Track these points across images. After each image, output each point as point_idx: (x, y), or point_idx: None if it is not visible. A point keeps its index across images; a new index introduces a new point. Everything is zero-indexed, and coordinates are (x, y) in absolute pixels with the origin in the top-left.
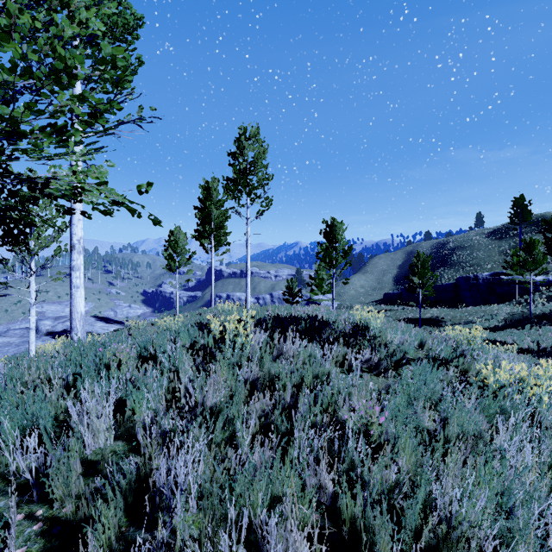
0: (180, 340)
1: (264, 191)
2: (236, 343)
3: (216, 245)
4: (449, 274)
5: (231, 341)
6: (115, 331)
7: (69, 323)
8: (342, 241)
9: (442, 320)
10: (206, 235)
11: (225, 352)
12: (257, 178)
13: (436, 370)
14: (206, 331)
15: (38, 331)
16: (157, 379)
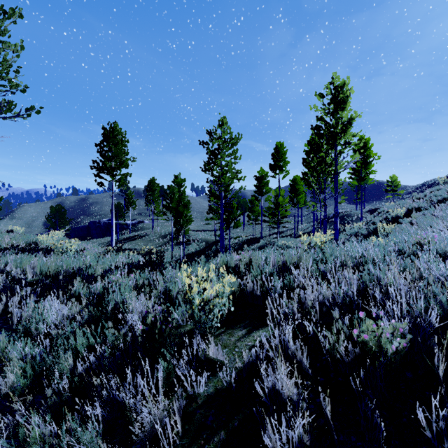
0: None
1: None
2: None
3: None
4: (87, 220)
5: None
6: None
7: None
8: None
9: None
10: None
11: None
12: None
13: None
14: None
15: None
16: None
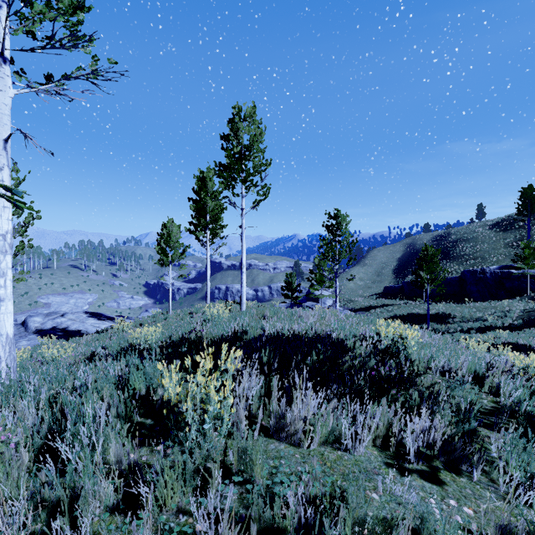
0: (131, 384)
1: (261, 177)
2: (205, 415)
3: (211, 238)
4: (452, 267)
5: (202, 397)
6: (103, 330)
7: (59, 319)
8: (347, 234)
9: (449, 316)
10: (201, 228)
11: (176, 454)
12: (253, 164)
13: (526, 437)
14: (182, 355)
15: (27, 328)
16: (32, 520)
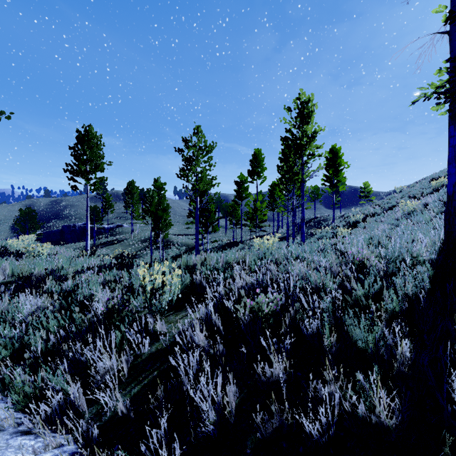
0: None
1: None
2: None
3: None
4: (60, 224)
5: None
6: None
7: None
8: None
9: None
10: None
11: None
12: None
13: None
14: None
15: None
16: None
